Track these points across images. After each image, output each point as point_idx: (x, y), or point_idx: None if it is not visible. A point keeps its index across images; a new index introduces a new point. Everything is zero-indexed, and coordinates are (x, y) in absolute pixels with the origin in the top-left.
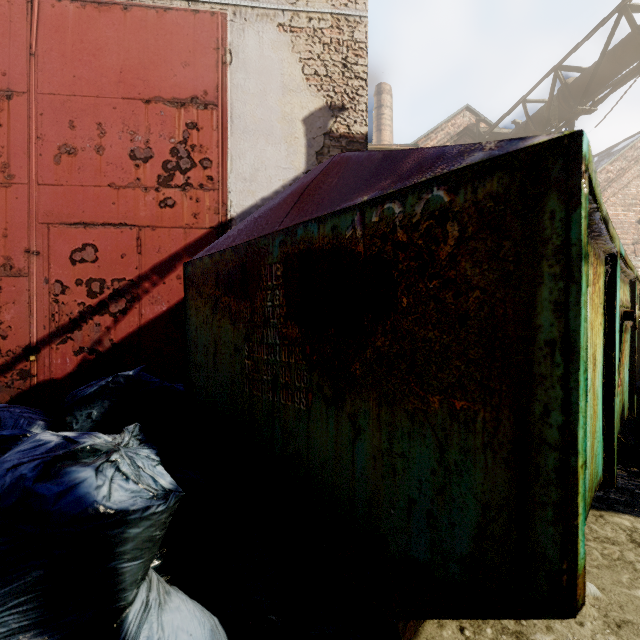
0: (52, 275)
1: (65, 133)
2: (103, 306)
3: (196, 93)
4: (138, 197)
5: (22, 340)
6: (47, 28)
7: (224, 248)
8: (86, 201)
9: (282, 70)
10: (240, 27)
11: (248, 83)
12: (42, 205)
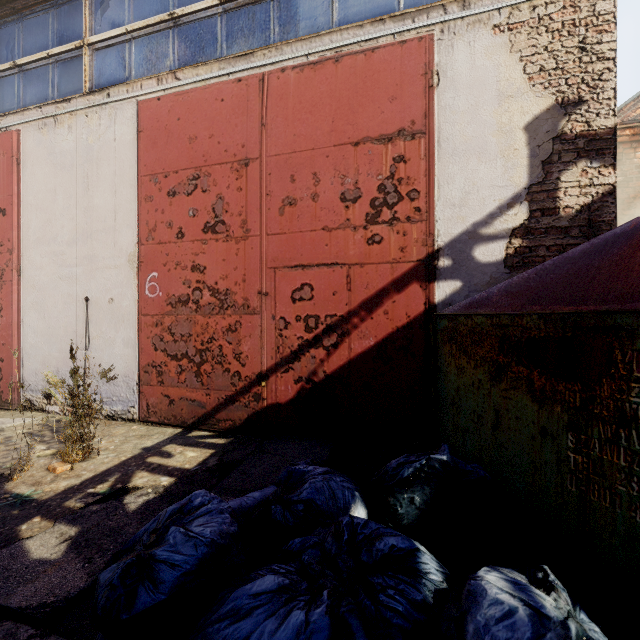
0: (277, 312)
1: (287, 187)
2: (317, 340)
3: (403, 125)
4: (348, 237)
5: (255, 368)
6: (274, 98)
7: (515, 310)
8: (304, 245)
9: (498, 76)
10: (448, 43)
11: (457, 101)
12: (270, 252)
